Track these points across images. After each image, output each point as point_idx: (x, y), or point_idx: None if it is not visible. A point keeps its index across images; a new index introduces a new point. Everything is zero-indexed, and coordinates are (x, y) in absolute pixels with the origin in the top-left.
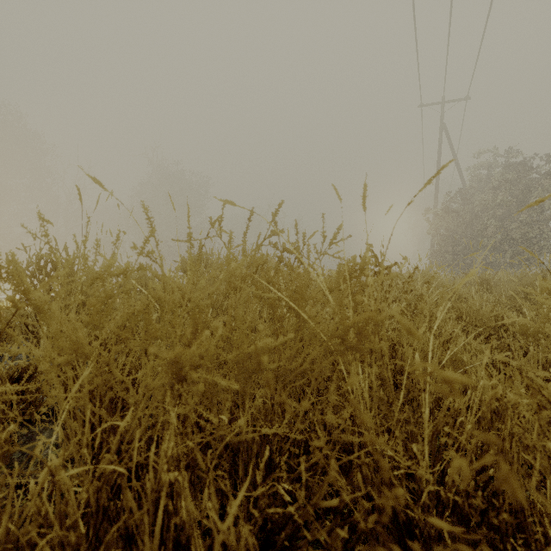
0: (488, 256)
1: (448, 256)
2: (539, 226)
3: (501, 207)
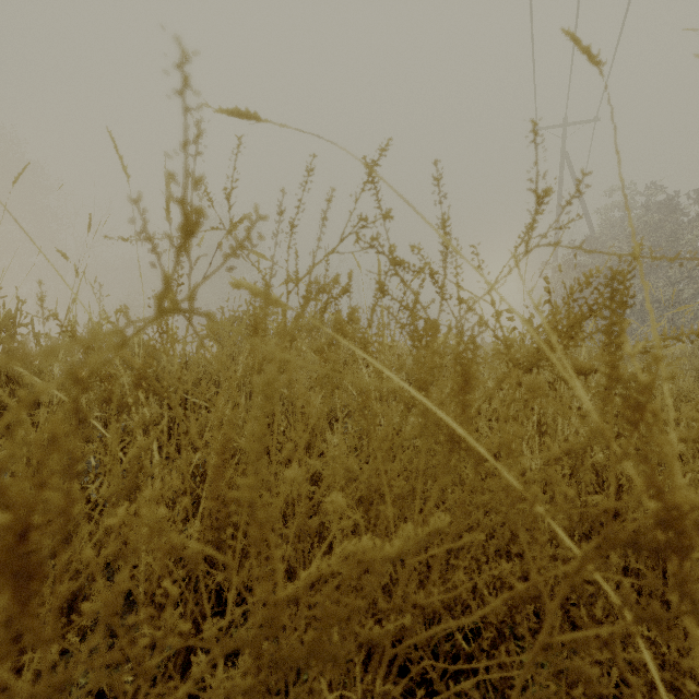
0: None
1: None
2: (694, 284)
3: None
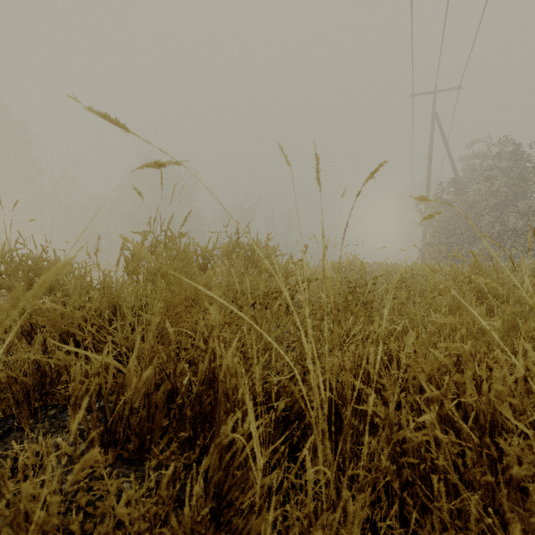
0: (485, 247)
1: (442, 248)
2: None
3: (496, 198)
